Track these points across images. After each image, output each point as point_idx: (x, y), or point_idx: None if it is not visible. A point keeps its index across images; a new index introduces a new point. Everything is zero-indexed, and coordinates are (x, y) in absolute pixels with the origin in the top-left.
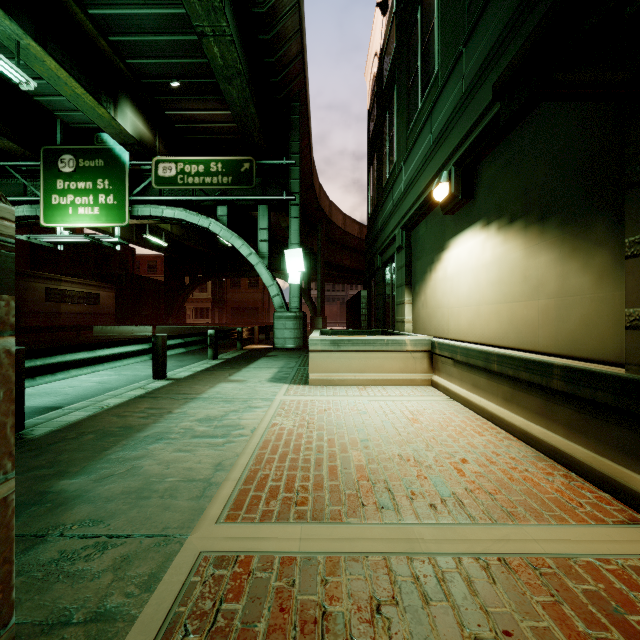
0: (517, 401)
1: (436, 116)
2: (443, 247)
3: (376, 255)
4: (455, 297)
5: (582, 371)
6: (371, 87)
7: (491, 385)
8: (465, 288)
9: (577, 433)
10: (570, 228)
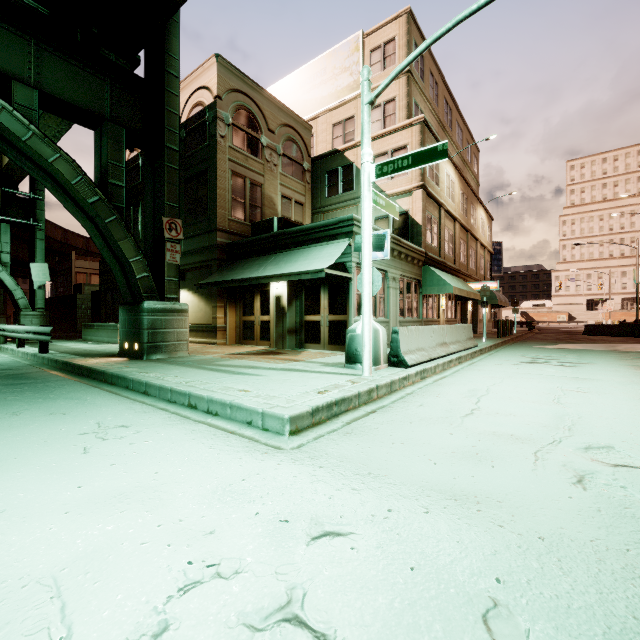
0: (197, 336)
1: None
2: None
3: None
4: None
5: (208, 326)
6: None
7: (191, 334)
8: None
9: (207, 337)
10: (207, 299)
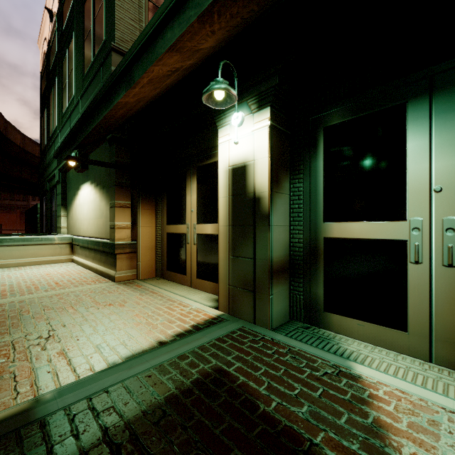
0: (95, 258)
1: (72, 120)
2: (79, 188)
3: (45, 181)
4: (83, 215)
5: (105, 242)
6: (43, 58)
7: (90, 254)
8: (86, 211)
9: (105, 264)
10: (108, 194)
